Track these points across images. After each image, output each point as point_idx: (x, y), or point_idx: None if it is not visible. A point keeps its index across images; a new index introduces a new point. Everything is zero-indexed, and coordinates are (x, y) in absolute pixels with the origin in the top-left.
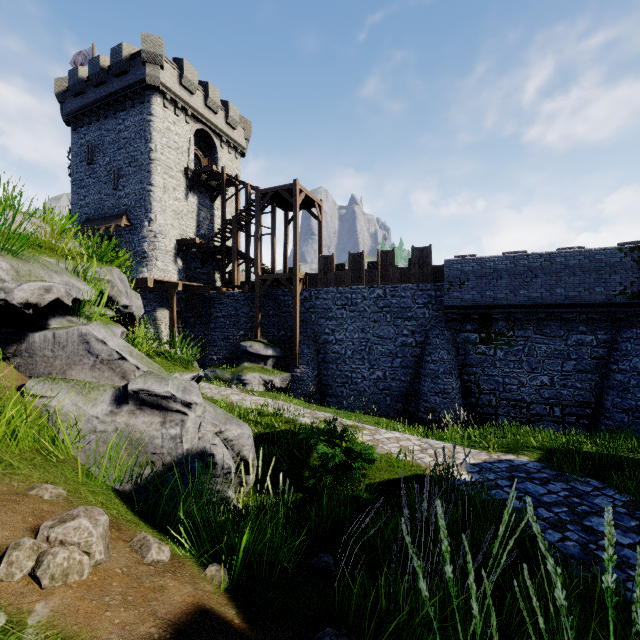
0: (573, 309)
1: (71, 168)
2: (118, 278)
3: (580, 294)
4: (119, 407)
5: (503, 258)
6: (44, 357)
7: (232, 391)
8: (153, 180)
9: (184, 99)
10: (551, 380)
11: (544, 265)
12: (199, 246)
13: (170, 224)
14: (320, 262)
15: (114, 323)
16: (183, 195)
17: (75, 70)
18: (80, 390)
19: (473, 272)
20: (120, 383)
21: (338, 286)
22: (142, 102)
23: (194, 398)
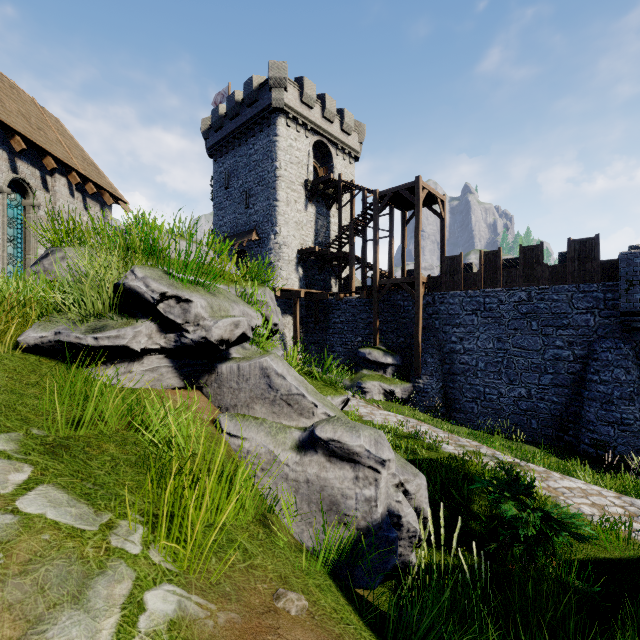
0: None
1: (213, 194)
2: (269, 297)
3: None
4: (307, 454)
5: None
6: (230, 388)
7: (357, 402)
8: (278, 196)
9: (304, 115)
10: None
11: None
12: (317, 254)
13: (292, 235)
14: (445, 263)
15: (273, 345)
16: (303, 206)
17: (216, 109)
18: (268, 431)
19: None
20: (298, 420)
21: (467, 289)
22: (269, 125)
23: (386, 453)
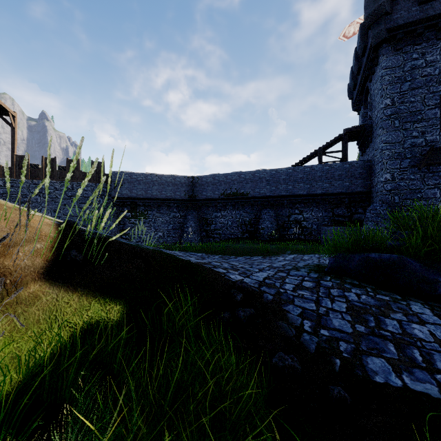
0: (171, 201)
1: None
2: None
3: (174, 195)
4: None
5: (142, 174)
6: None
7: None
8: None
9: None
10: (163, 234)
11: (160, 180)
12: None
13: None
14: (15, 159)
15: None
16: None
17: None
18: None
19: (128, 180)
20: None
21: (33, 179)
22: None
23: None
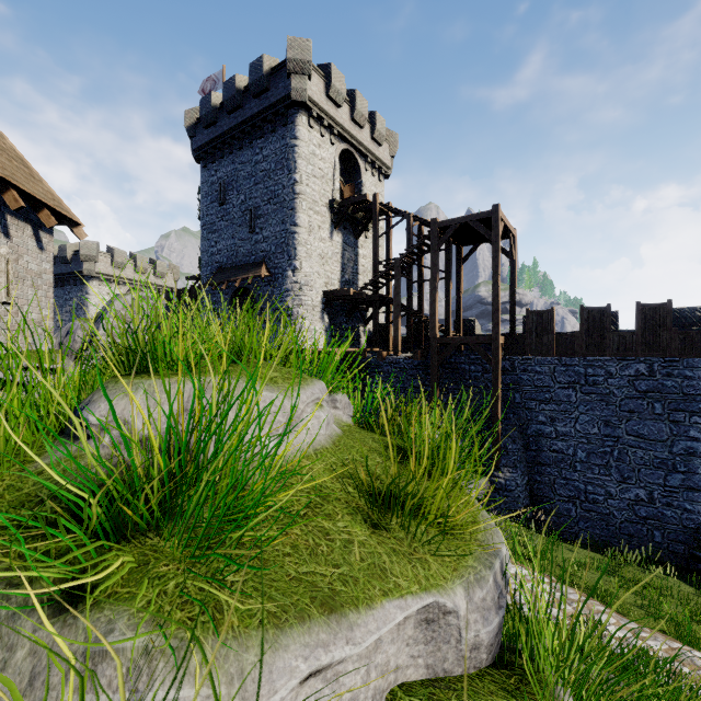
0: None
1: (201, 210)
2: None
3: None
4: None
5: None
6: None
7: None
8: (298, 219)
9: (330, 114)
10: None
11: None
12: (348, 297)
13: (316, 272)
14: (529, 319)
15: None
16: (328, 234)
17: (207, 97)
18: None
19: None
20: None
21: (561, 355)
22: (284, 124)
23: None
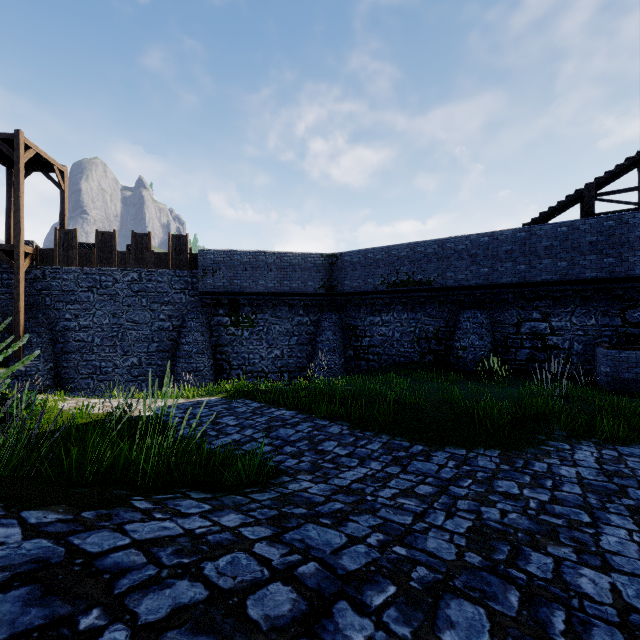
0: (295, 297)
1: None
2: None
3: (299, 286)
4: None
5: (248, 253)
6: None
7: None
8: None
9: None
10: (282, 353)
11: (276, 262)
12: None
13: None
14: (58, 236)
15: None
16: None
17: None
18: None
19: (224, 263)
20: None
21: (83, 266)
22: None
23: None
